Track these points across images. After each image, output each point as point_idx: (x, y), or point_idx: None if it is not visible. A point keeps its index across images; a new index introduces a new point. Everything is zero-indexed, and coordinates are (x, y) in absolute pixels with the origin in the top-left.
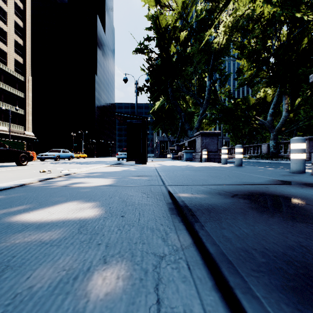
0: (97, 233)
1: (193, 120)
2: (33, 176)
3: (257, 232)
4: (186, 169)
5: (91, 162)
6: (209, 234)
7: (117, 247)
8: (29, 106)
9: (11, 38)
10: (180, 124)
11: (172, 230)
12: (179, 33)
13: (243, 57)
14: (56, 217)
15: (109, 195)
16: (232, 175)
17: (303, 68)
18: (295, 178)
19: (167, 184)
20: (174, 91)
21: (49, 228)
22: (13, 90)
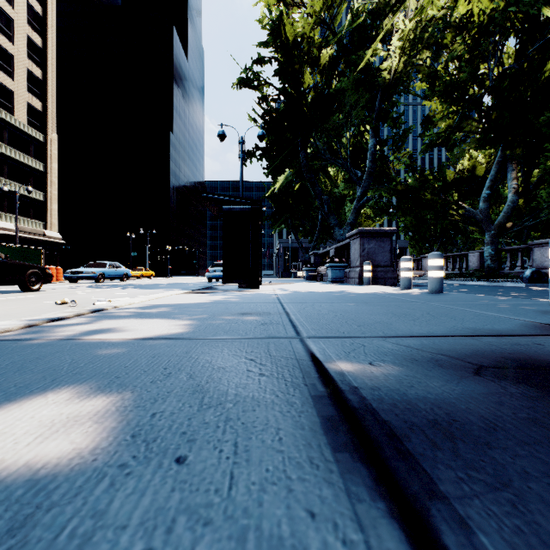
0: None
1: (344, 209)
2: (38, 312)
3: None
4: (336, 299)
5: (160, 284)
6: None
7: None
8: (53, 186)
9: (20, 66)
10: (319, 218)
11: None
12: (319, 51)
13: (435, 94)
14: None
15: (166, 367)
16: (435, 312)
17: (547, 113)
18: None
19: (304, 333)
20: (310, 157)
21: None
22: (24, 157)
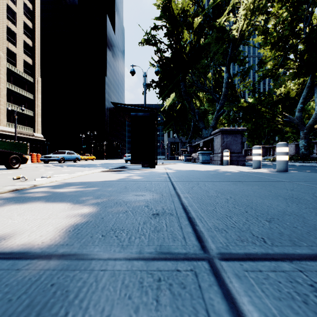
0: None
1: (207, 119)
2: None
3: None
4: (213, 177)
5: (96, 164)
6: None
7: None
8: (38, 107)
9: (20, 39)
10: (192, 124)
11: None
12: (193, 21)
13: (267, 44)
14: None
15: None
16: None
17: None
18: None
19: (209, 242)
20: (187, 86)
21: None
22: (22, 91)
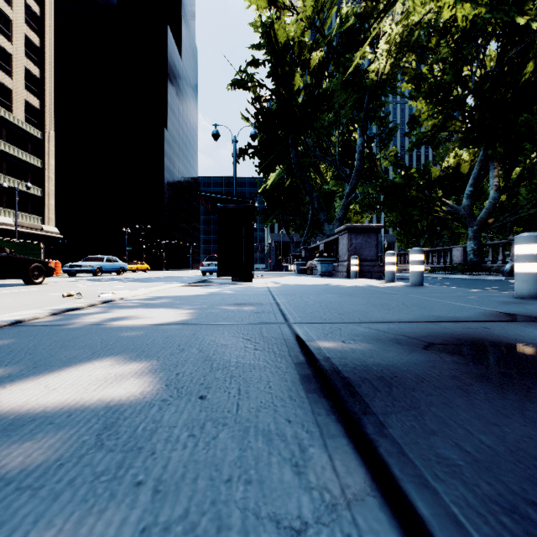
0: (138, 445)
1: (334, 205)
2: (48, 303)
3: (515, 443)
4: (323, 291)
5: (157, 278)
6: (402, 451)
7: (182, 496)
8: (50, 182)
9: (18, 65)
10: (310, 214)
11: (314, 438)
12: (309, 54)
13: (420, 96)
14: (57, 400)
15: (180, 344)
16: (410, 302)
17: (527, 115)
18: (531, 309)
19: (291, 320)
20: (301, 155)
21: (32, 432)
22: (23, 154)
